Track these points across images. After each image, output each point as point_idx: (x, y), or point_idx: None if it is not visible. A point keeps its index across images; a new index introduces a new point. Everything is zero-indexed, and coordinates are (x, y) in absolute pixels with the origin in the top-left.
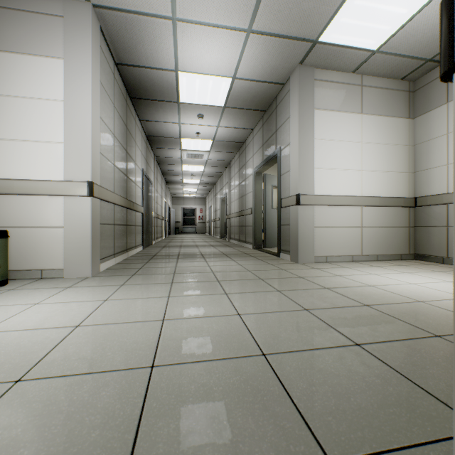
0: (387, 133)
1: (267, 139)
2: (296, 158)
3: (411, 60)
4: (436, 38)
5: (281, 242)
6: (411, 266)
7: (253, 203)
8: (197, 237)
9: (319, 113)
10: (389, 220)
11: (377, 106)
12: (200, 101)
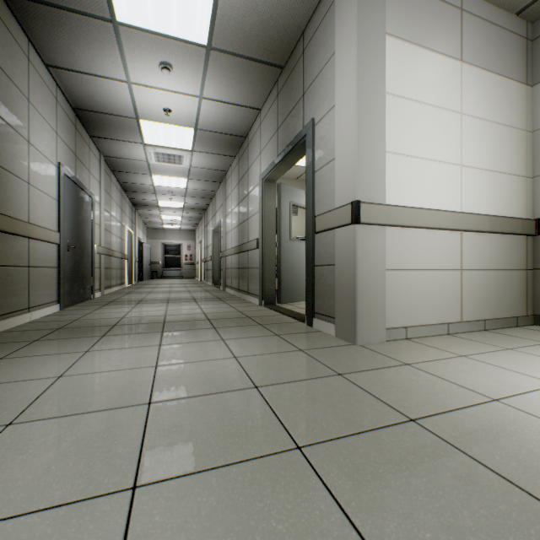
0: (497, 103)
1: (286, 116)
2: (351, 127)
3: None
4: None
5: (314, 297)
6: None
7: (260, 231)
8: (180, 284)
9: (393, 44)
10: (500, 258)
11: (484, 54)
12: (158, 23)
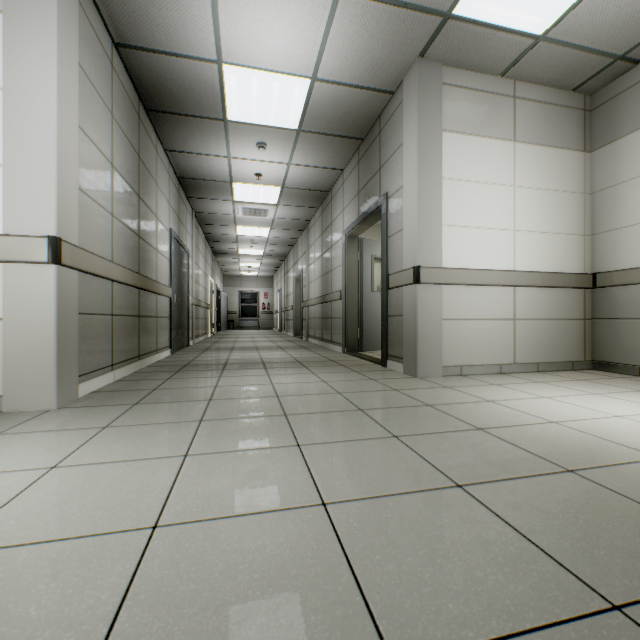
0: (552, 173)
1: (366, 183)
2: (413, 208)
3: (593, 57)
4: (637, 16)
5: (388, 342)
6: (595, 382)
7: (343, 283)
8: (260, 335)
9: (450, 137)
10: (555, 309)
11: (538, 131)
12: (260, 119)
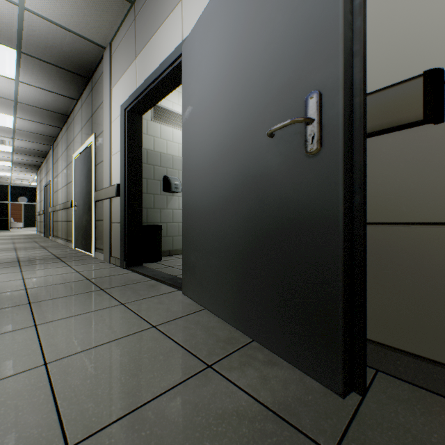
0: None
1: None
2: None
3: None
4: None
5: None
6: None
7: None
8: None
9: None
10: None
11: None
12: None
